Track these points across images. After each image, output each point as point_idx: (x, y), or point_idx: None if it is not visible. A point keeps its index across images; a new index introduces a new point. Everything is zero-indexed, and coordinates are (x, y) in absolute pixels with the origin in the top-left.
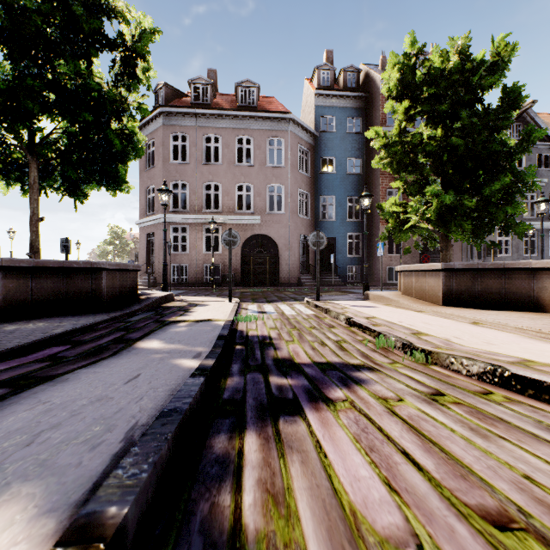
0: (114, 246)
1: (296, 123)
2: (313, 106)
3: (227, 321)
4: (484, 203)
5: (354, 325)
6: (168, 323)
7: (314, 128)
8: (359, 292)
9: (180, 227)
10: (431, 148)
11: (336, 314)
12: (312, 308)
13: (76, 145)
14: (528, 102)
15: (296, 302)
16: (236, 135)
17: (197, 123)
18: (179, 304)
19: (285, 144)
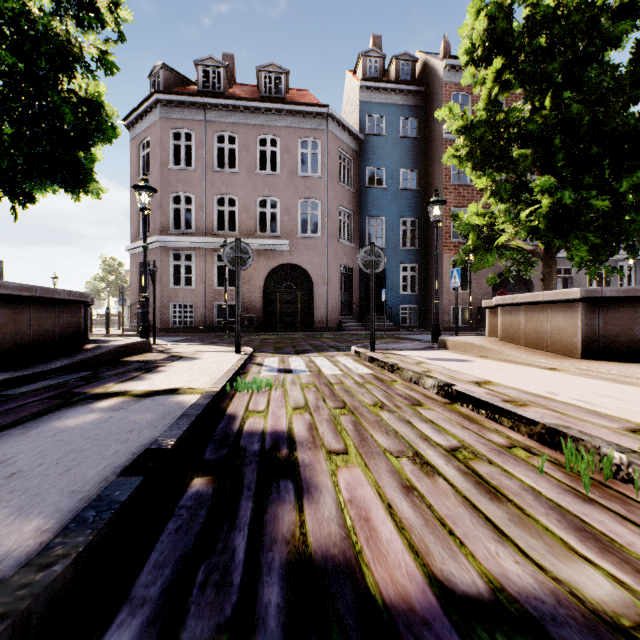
0: (108, 282)
1: (335, 120)
2: (357, 102)
3: (203, 396)
4: (615, 206)
5: (462, 400)
6: (77, 401)
7: (358, 130)
8: (421, 339)
9: (183, 253)
10: (536, 127)
11: (414, 374)
12: (365, 363)
13: (3, 115)
14: None
15: (338, 352)
16: (258, 134)
17: (205, 116)
18: (151, 357)
19: (322, 148)
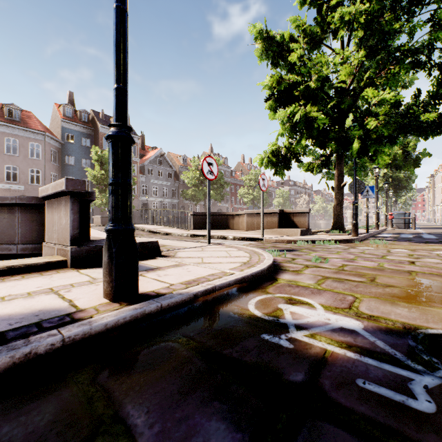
0: None
1: (49, 137)
2: (60, 126)
3: None
4: None
5: None
6: None
7: (61, 139)
8: None
9: None
10: (106, 181)
11: None
12: None
13: None
14: (163, 153)
15: None
16: (6, 136)
17: None
18: None
19: (42, 148)
